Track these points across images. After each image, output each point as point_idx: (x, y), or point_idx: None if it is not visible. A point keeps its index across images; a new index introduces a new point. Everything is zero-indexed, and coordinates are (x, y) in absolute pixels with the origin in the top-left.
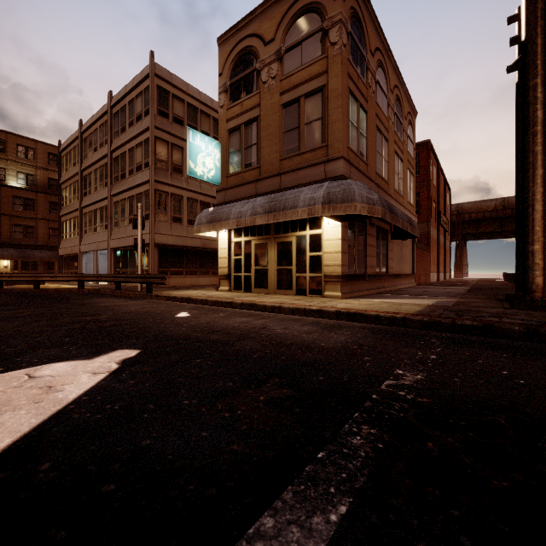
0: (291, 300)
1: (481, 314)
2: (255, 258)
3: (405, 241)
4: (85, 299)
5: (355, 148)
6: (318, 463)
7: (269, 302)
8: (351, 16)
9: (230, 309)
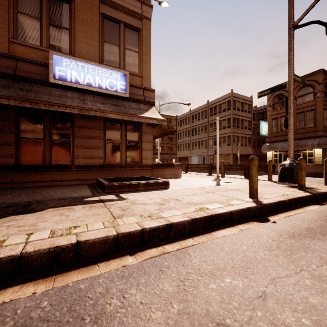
0: None
1: None
2: (283, 159)
3: None
4: None
5: (325, 125)
6: None
7: None
8: (324, 85)
9: None
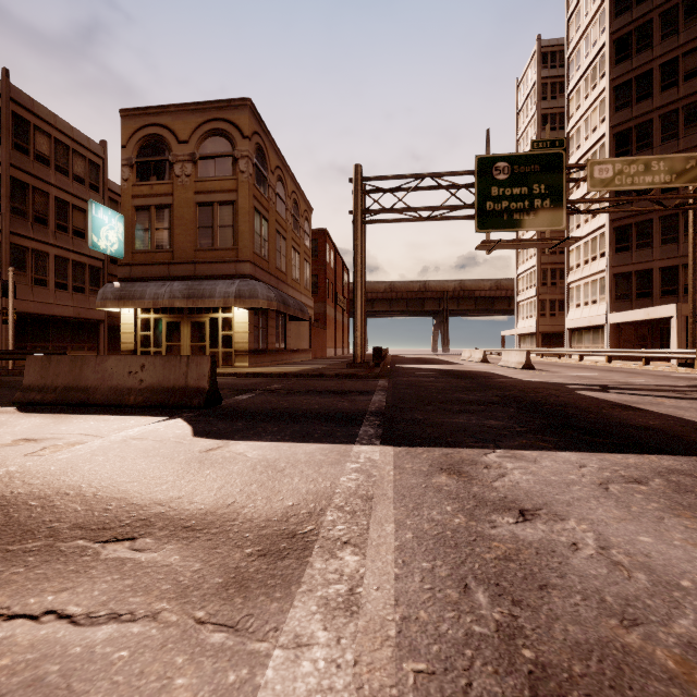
0: None
1: (326, 371)
2: (167, 335)
3: (303, 321)
4: None
5: (259, 252)
6: (248, 394)
7: None
8: (256, 150)
9: None
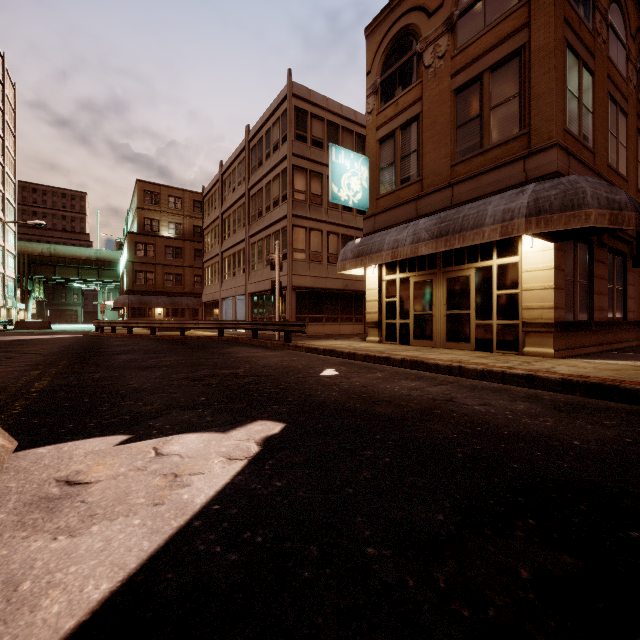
0: (473, 358)
1: None
2: (414, 301)
3: None
4: (224, 347)
5: (575, 130)
6: None
7: (441, 359)
8: None
9: (388, 367)
